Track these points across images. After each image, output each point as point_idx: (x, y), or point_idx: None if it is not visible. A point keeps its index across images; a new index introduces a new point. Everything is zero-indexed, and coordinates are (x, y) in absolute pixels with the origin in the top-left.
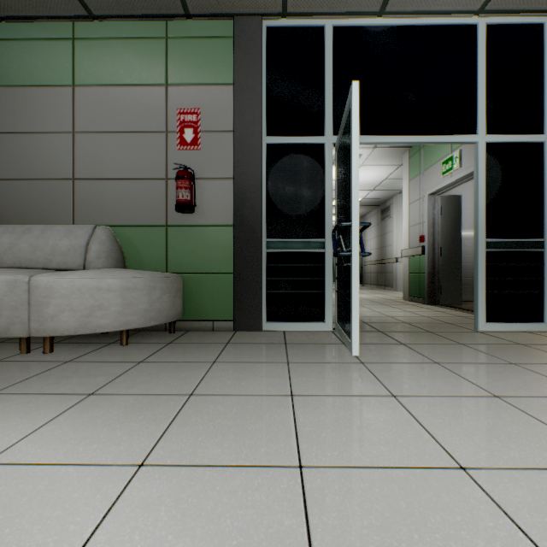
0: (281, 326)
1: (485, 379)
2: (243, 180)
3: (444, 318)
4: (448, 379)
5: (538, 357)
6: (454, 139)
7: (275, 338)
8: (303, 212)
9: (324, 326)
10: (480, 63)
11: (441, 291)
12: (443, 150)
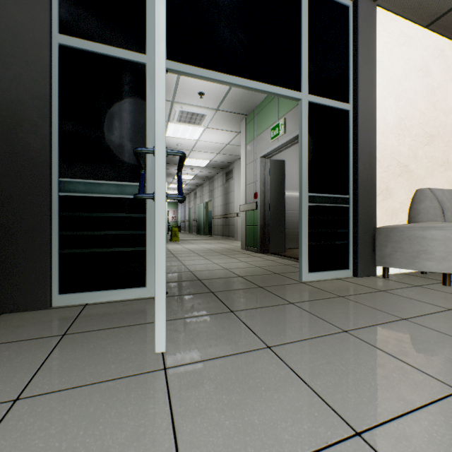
0: (83, 297)
1: (329, 376)
2: (16, 87)
3: (273, 267)
4: (285, 390)
5: (362, 315)
6: (282, 92)
7: (56, 324)
8: (117, 146)
9: (145, 291)
10: (304, 24)
11: (270, 241)
12: (272, 118)
